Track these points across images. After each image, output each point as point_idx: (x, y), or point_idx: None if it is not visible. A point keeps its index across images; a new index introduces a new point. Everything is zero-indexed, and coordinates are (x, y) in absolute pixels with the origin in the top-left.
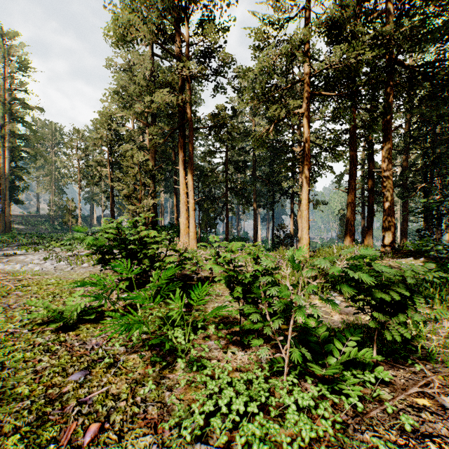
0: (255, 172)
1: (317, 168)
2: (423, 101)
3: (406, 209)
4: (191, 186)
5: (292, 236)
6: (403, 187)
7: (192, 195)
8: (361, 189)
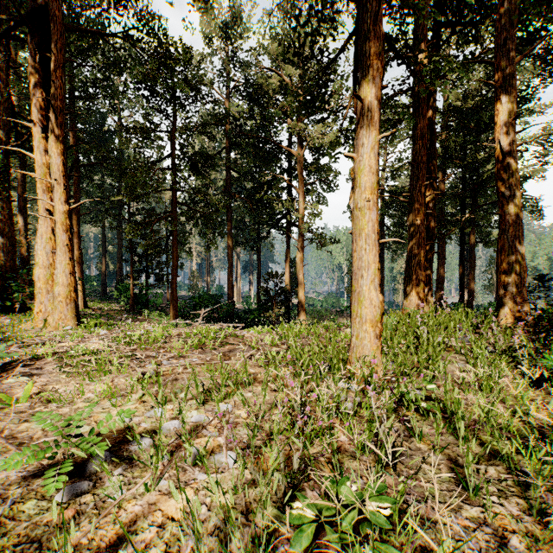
0: (230, 188)
1: (323, 189)
2: (468, 96)
3: (444, 250)
4: (57, 170)
5: (289, 291)
6: (440, 220)
7: (61, 191)
8: (379, 224)
